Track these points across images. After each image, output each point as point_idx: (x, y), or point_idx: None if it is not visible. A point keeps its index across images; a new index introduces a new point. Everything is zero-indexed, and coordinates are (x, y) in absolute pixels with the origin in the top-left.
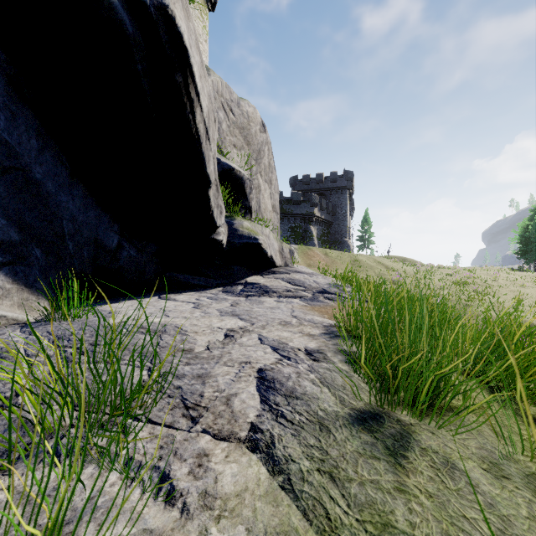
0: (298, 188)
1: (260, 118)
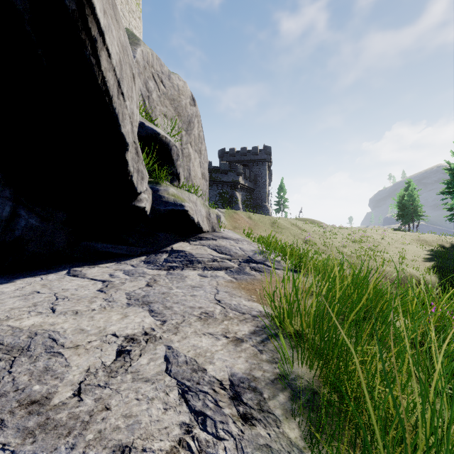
0: (225, 159)
1: (190, 92)
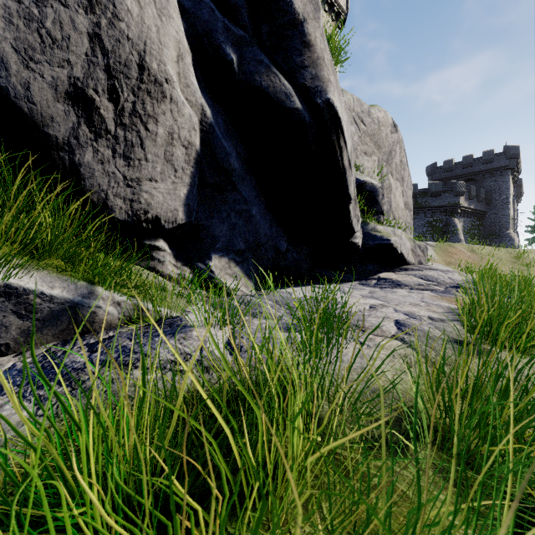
0: (437, 176)
1: (391, 119)
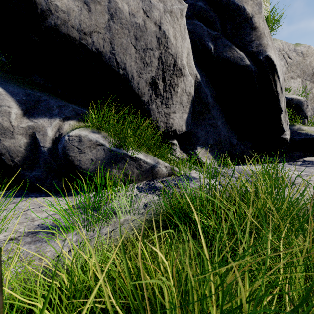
0: None
1: None
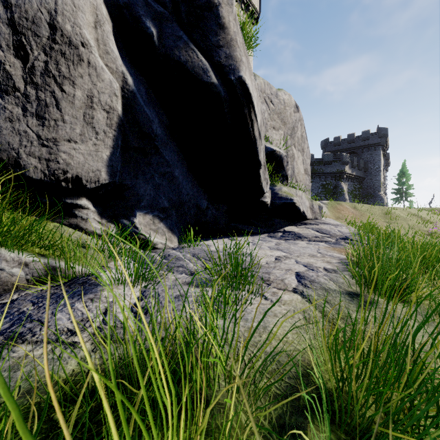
0: (329, 149)
1: (294, 101)
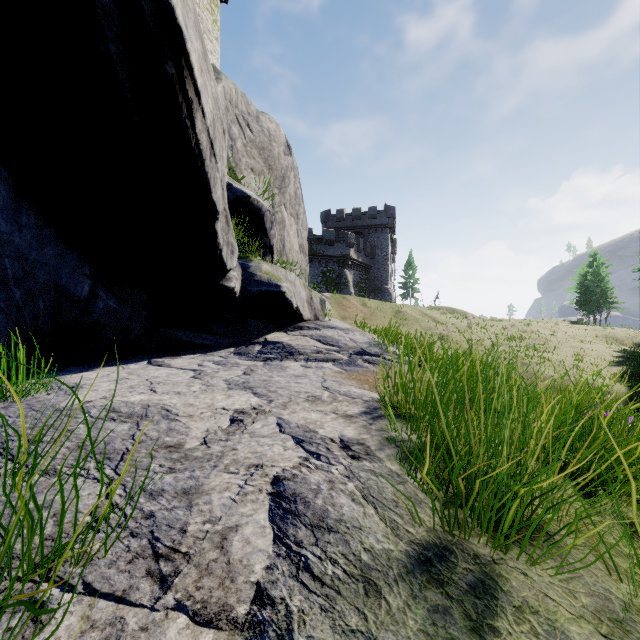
0: (331, 224)
1: (285, 137)
